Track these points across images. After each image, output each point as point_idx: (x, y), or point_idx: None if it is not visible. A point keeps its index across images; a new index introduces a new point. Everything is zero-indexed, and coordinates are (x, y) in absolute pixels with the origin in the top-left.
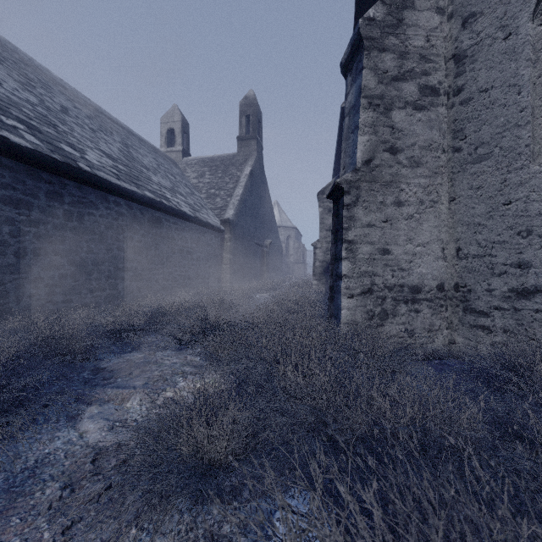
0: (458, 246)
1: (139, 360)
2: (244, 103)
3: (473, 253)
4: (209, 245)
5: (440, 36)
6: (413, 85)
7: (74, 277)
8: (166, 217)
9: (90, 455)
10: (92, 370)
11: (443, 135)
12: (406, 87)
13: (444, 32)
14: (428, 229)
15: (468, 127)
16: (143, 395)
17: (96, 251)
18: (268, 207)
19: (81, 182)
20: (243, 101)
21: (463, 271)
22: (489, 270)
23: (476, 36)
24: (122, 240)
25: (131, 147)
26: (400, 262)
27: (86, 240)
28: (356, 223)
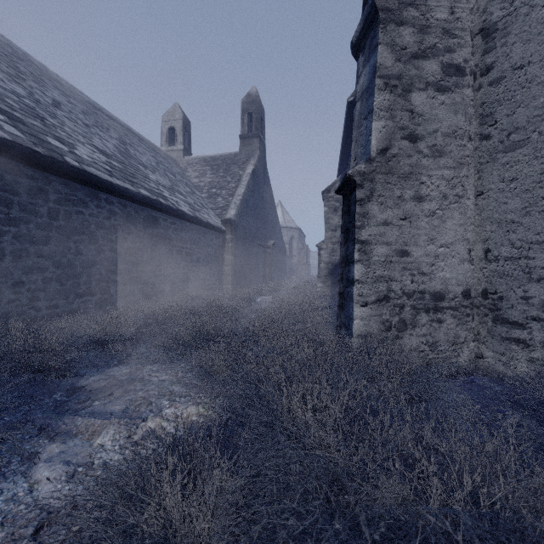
0: (487, 247)
1: (123, 377)
2: (246, 101)
3: (506, 255)
4: (210, 246)
5: (466, 8)
6: (435, 64)
7: (60, 281)
8: (163, 216)
9: (33, 522)
10: (67, 390)
11: (469, 121)
12: (428, 66)
13: (470, 3)
14: (453, 227)
15: (499, 110)
16: (118, 428)
17: (86, 253)
18: (271, 207)
19: (68, 178)
20: (245, 98)
21: (493, 275)
22: (525, 275)
23: (509, 6)
24: (115, 240)
25: (129, 145)
26: (421, 265)
27: (74, 240)
28: (370, 221)
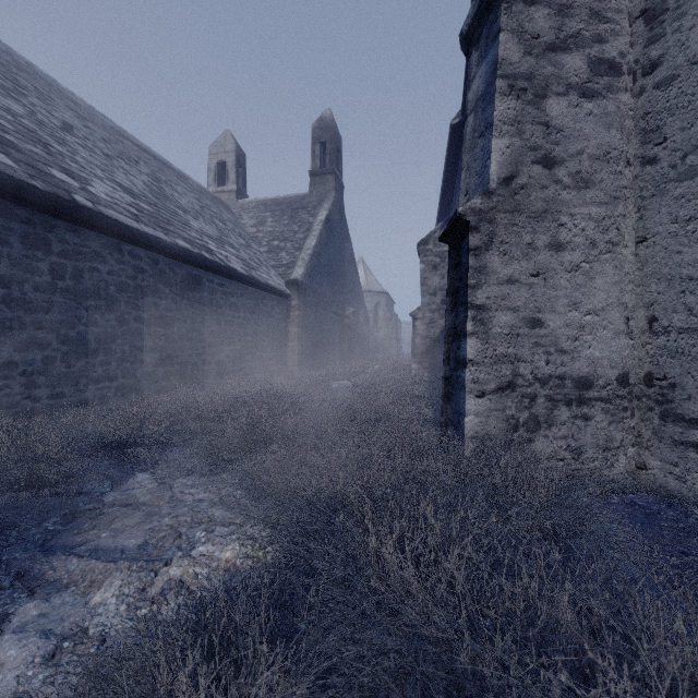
0: (652, 315)
1: (145, 494)
2: (318, 126)
3: (680, 325)
4: (270, 315)
5: None
6: (580, 59)
7: (67, 361)
8: (208, 275)
9: None
10: (64, 515)
11: (627, 138)
12: (569, 61)
13: None
14: (604, 286)
15: (670, 123)
16: (127, 577)
17: (103, 324)
18: (351, 265)
19: (79, 223)
20: (317, 123)
21: (661, 354)
22: None
23: None
24: (142, 307)
25: (164, 183)
26: (560, 339)
27: (87, 307)
28: (488, 278)
